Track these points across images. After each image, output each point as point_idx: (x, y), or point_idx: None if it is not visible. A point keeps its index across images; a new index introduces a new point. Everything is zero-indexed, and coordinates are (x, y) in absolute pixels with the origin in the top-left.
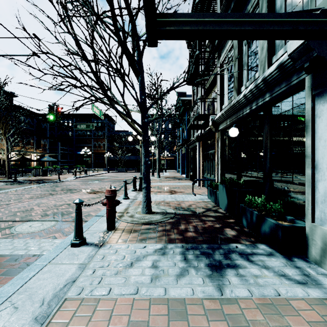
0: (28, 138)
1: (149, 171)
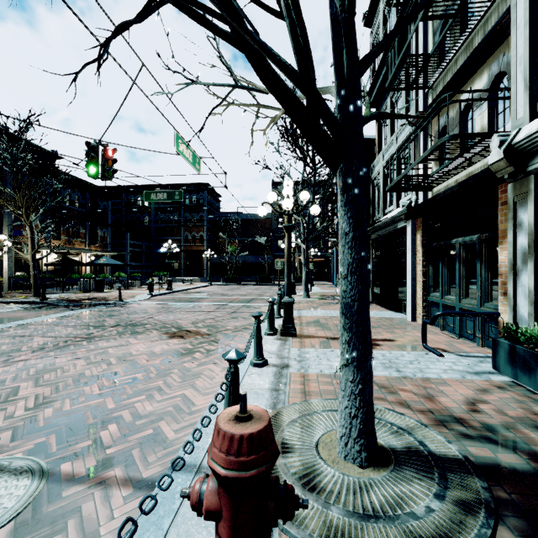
0: (77, 225)
1: (368, 300)
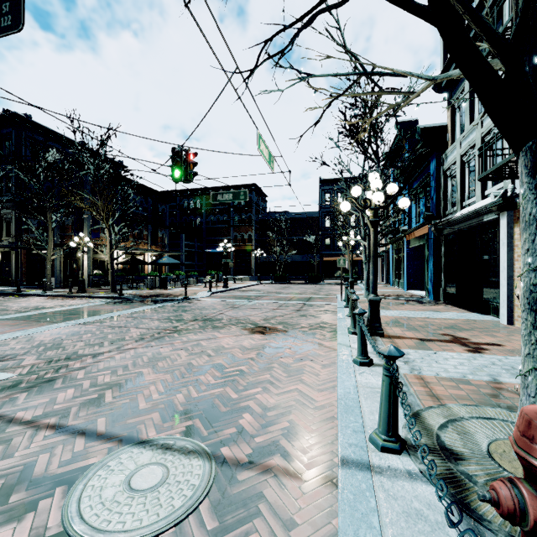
0: (141, 228)
1: None
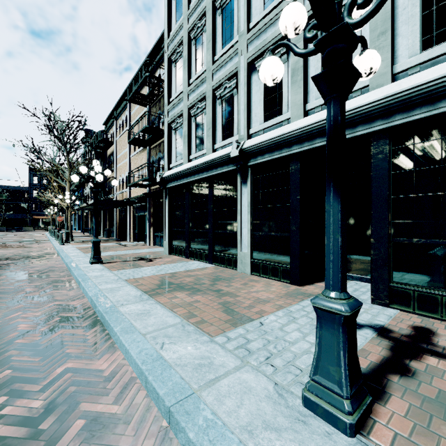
0: None
1: None
